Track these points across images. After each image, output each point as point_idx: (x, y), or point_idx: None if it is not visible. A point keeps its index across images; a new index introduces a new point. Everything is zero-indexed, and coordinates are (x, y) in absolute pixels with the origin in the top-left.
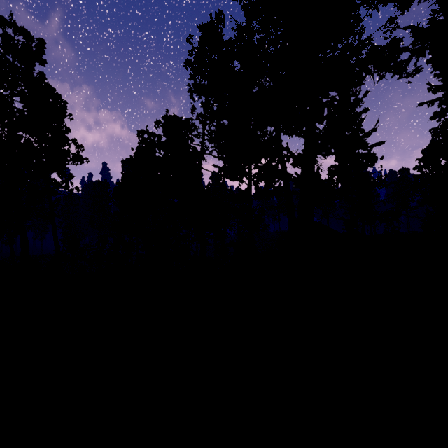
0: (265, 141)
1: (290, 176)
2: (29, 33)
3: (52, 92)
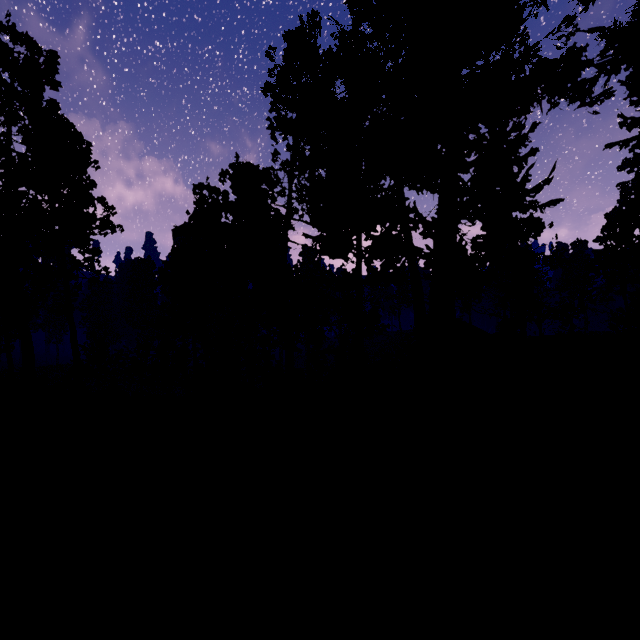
0: (382, 198)
1: (419, 251)
2: (35, 43)
3: (68, 129)
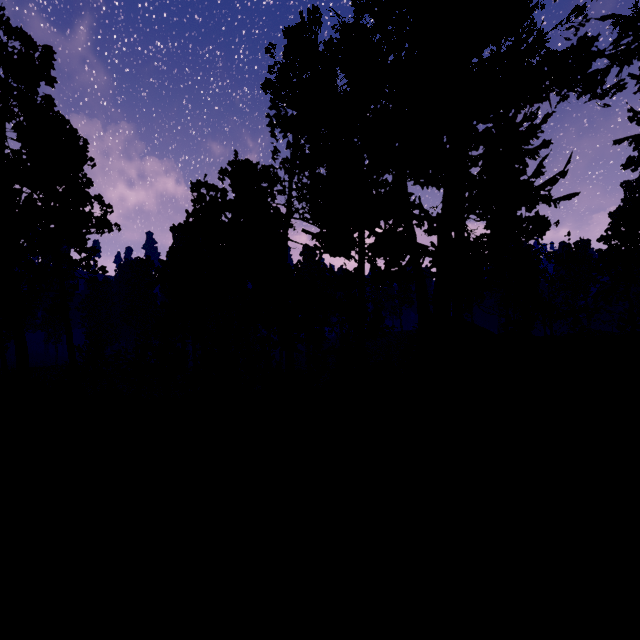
0: (387, 192)
1: (425, 248)
2: (30, 38)
3: (63, 125)
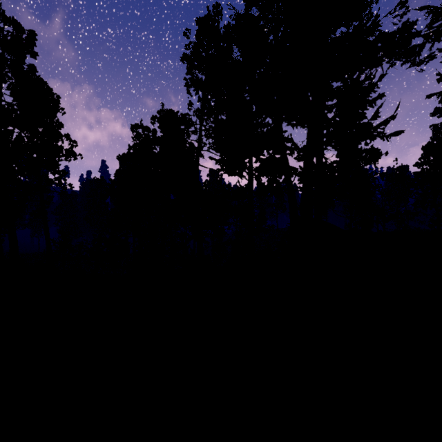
0: (268, 130)
1: (295, 170)
2: (19, 24)
3: (42, 85)
